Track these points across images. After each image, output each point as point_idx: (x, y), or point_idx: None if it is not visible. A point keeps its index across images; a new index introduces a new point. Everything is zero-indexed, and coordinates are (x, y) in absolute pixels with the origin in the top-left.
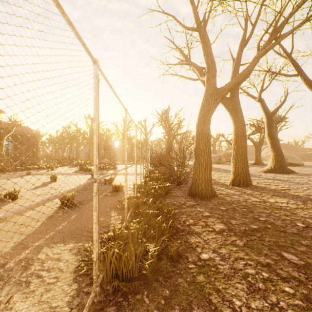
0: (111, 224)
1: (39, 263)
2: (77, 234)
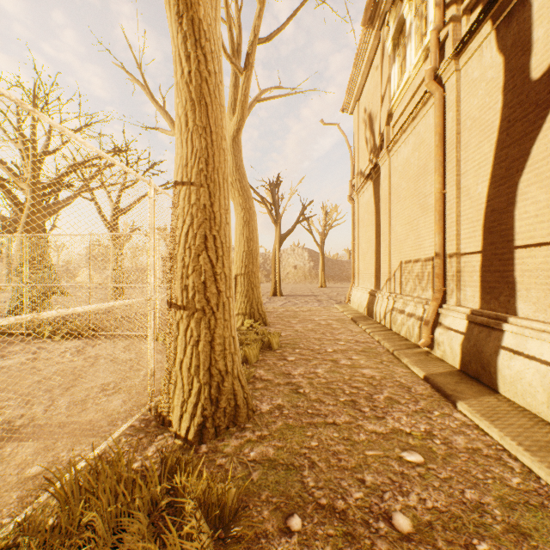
0: (6, 339)
1: (29, 348)
2: (0, 346)
